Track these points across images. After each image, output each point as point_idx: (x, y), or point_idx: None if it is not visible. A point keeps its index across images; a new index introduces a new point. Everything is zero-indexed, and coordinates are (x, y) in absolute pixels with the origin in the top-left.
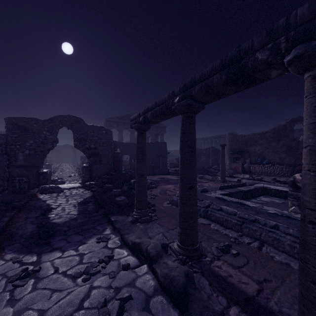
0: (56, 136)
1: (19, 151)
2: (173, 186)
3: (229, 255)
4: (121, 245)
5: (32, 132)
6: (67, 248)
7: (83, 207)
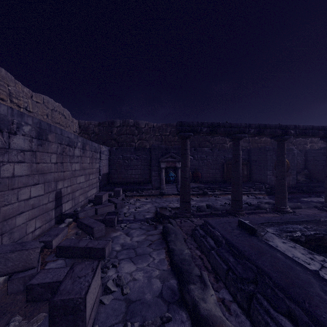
0: None
1: None
2: None
3: None
4: None
5: None
6: None
7: None
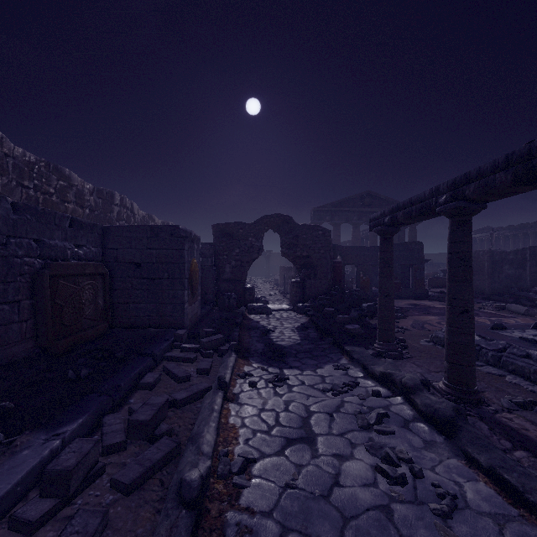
0: (261, 242)
1: (226, 263)
2: (436, 318)
3: (530, 412)
4: (364, 376)
5: (238, 239)
6: (304, 368)
7: (304, 333)
